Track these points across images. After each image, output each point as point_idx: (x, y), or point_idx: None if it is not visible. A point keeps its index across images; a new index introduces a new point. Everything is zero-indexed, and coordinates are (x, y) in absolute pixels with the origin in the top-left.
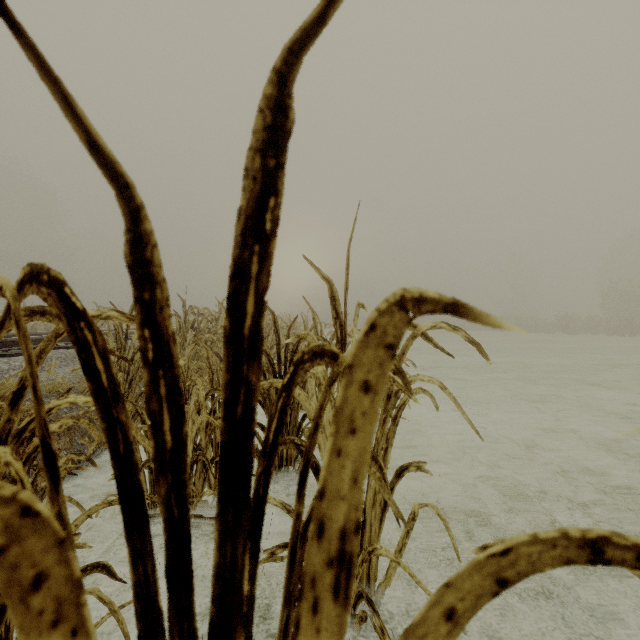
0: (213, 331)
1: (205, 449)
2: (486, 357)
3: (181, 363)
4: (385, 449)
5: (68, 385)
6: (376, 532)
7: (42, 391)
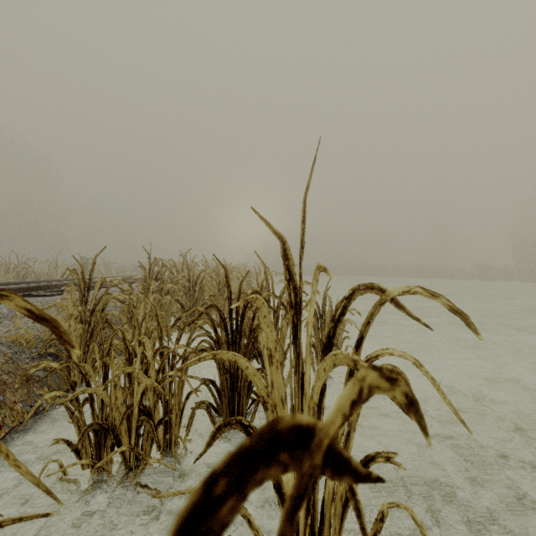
0: (175, 281)
1: (153, 409)
2: (475, 331)
3: (76, 353)
4: (347, 434)
5: (30, 336)
6: (336, 531)
7: (6, 341)
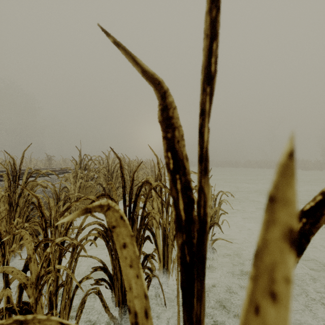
0: (97, 170)
1: (35, 305)
2: None
3: None
4: None
5: None
6: None
7: None
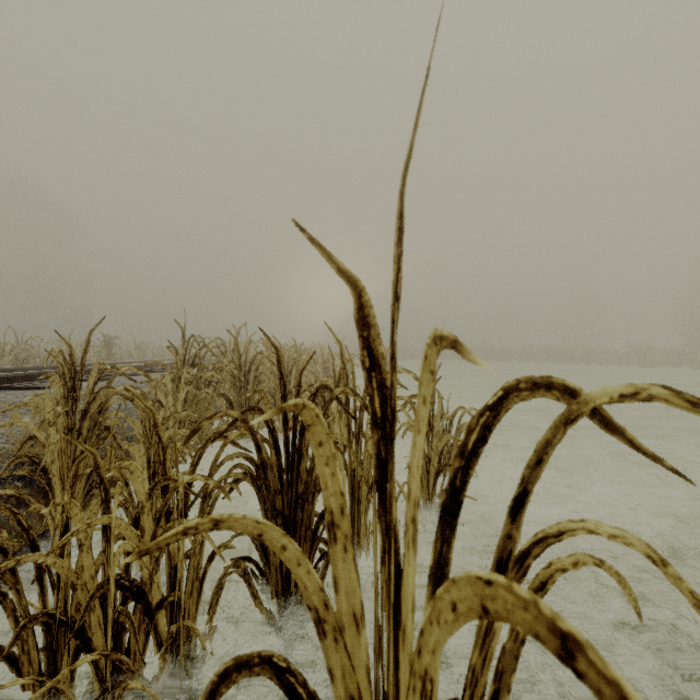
0: (219, 368)
1: (149, 582)
2: None
3: None
4: (492, 696)
5: None
6: None
7: None
